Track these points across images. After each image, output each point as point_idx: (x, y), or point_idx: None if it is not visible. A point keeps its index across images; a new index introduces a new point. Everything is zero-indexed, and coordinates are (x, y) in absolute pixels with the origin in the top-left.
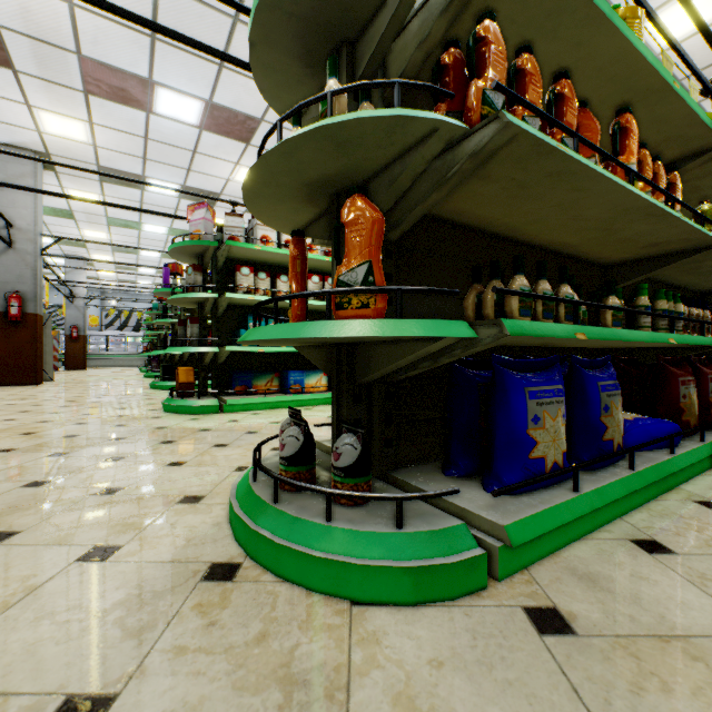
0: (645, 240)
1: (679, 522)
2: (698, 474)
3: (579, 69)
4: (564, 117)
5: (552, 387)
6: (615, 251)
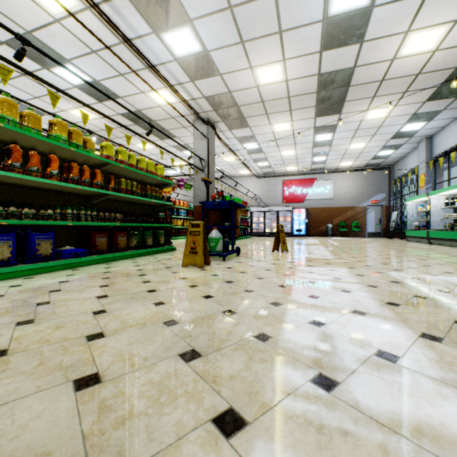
0: (81, 191)
1: (53, 273)
2: (94, 264)
3: (28, 139)
4: (14, 156)
5: (4, 238)
6: (79, 192)
